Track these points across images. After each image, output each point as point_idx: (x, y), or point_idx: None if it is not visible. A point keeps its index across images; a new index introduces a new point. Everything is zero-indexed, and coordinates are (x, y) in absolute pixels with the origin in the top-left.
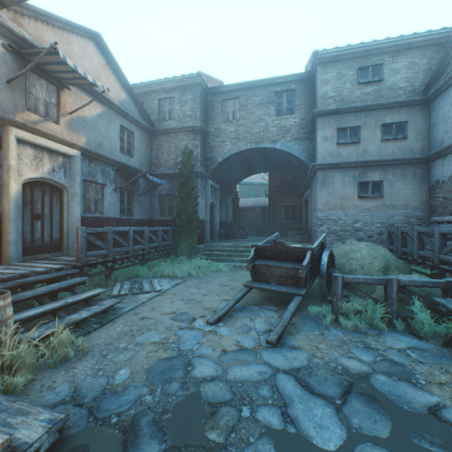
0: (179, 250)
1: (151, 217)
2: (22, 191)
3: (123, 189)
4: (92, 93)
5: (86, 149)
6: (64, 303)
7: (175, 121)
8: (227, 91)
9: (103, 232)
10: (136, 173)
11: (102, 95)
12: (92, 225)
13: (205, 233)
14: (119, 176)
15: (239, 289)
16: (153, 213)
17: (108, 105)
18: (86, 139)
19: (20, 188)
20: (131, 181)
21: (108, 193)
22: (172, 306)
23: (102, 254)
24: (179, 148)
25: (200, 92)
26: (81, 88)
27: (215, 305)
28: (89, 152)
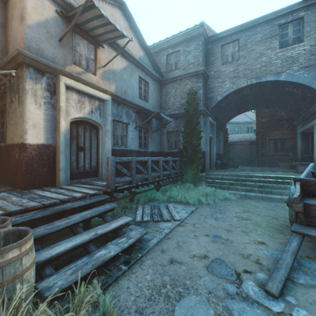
0: (184, 177)
1: (160, 150)
2: (69, 128)
3: (141, 127)
4: (119, 50)
5: (115, 94)
6: (94, 235)
7: (180, 70)
8: (226, 36)
9: (128, 161)
10: (151, 113)
11: (126, 52)
12: (119, 156)
13: (205, 163)
14: (138, 117)
15: (265, 227)
16: (162, 147)
17: (130, 60)
18: (115, 87)
19: (68, 126)
20: (148, 119)
21: (130, 130)
22: (199, 245)
23: (127, 181)
24: (183, 92)
25: (202, 41)
26: (111, 47)
27: (251, 250)
28: (117, 98)
